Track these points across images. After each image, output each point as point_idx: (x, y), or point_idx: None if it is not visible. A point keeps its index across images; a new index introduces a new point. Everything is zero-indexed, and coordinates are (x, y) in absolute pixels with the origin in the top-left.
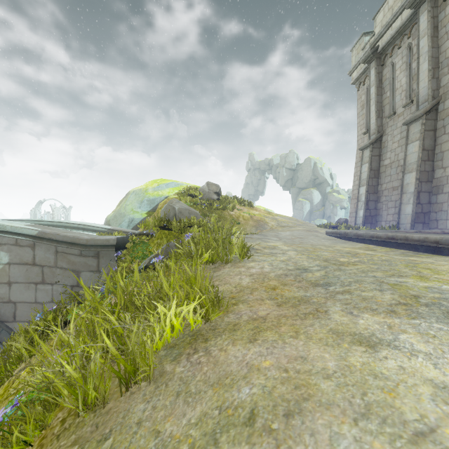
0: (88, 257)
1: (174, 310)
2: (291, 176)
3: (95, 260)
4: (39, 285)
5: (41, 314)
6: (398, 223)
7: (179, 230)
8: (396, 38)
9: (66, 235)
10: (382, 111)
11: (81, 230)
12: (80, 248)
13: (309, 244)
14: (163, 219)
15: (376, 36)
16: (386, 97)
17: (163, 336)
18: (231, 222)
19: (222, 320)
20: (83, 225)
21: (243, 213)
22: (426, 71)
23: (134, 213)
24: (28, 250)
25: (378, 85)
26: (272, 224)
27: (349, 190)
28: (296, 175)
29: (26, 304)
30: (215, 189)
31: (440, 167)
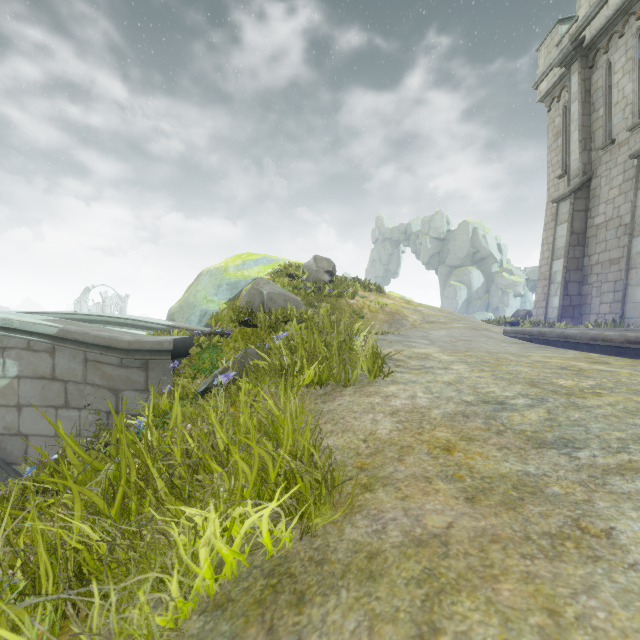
0: (131, 369)
1: (217, 528)
2: (438, 249)
3: (142, 373)
4: (61, 410)
5: (33, 467)
6: (621, 317)
7: (268, 327)
8: (615, 22)
9: (100, 335)
10: (591, 140)
11: (129, 327)
12: (119, 354)
13: (483, 351)
14: (245, 309)
15: (580, 22)
16: (597, 117)
17: (194, 586)
18: (350, 315)
19: (340, 532)
20: (133, 320)
21: (369, 302)
22: None
23: (208, 303)
24: (45, 358)
25: (584, 99)
26: (414, 319)
27: (527, 268)
28: (446, 248)
29: (42, 439)
30: (327, 265)
31: None
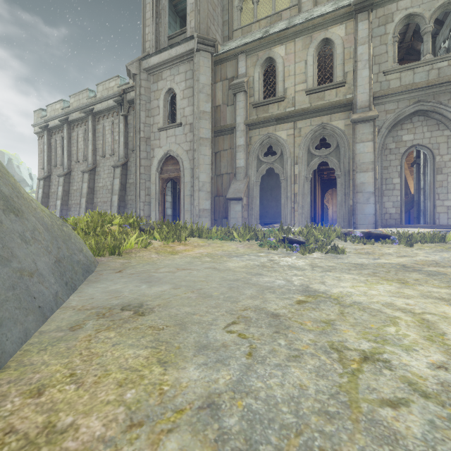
0: None
1: None
2: None
3: None
4: None
5: None
6: None
7: None
8: (57, 128)
9: None
10: (51, 162)
11: None
12: None
13: None
14: None
15: (47, 119)
16: (53, 154)
17: None
18: None
19: None
20: None
21: None
22: (66, 155)
23: None
24: None
25: (49, 146)
26: None
27: None
28: None
29: None
30: None
31: (71, 199)
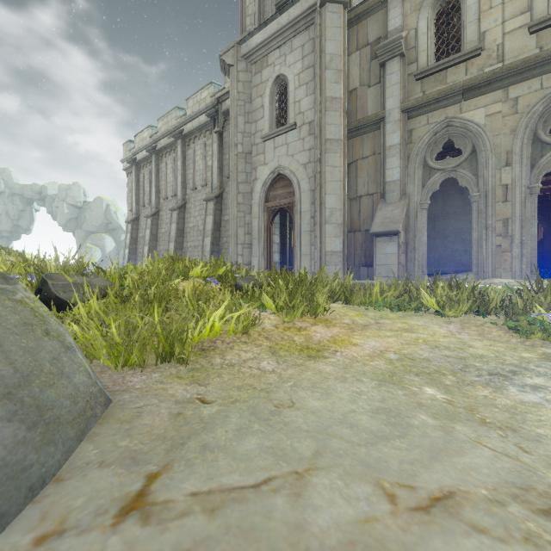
0: None
1: None
2: (76, 215)
3: None
4: None
5: None
6: None
7: None
8: (145, 160)
9: None
10: (140, 201)
11: None
12: None
13: None
14: None
15: (135, 151)
16: (141, 193)
17: None
18: None
19: None
20: None
21: None
22: (154, 192)
23: None
24: None
25: (137, 183)
26: None
27: None
28: (83, 215)
29: None
30: None
31: (159, 245)
